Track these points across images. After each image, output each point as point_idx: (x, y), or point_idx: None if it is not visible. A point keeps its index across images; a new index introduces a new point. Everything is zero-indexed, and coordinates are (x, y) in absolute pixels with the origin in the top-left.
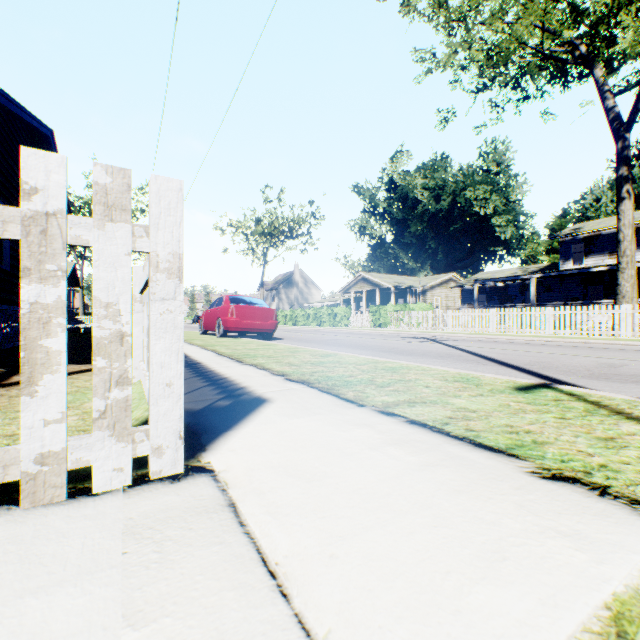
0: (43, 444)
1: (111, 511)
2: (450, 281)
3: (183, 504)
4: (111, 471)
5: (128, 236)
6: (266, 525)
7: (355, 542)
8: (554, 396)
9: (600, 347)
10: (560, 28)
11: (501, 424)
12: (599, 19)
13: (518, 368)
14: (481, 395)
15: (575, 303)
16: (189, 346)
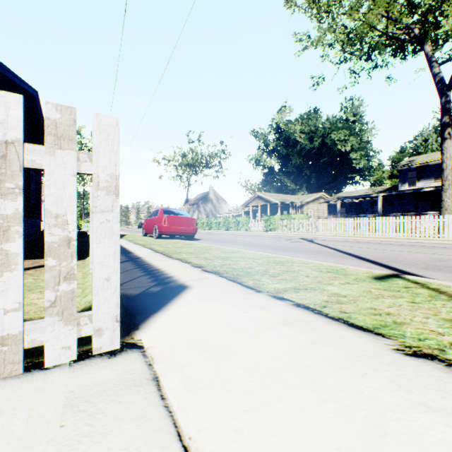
0: (3, 328)
1: (57, 384)
2: (320, 198)
3: (116, 378)
4: (60, 349)
5: (74, 161)
6: (182, 399)
7: (257, 416)
8: (404, 284)
9: (430, 246)
10: (400, 17)
11: (366, 307)
12: (428, 10)
13: (372, 261)
14: (348, 283)
15: (410, 214)
16: (134, 245)
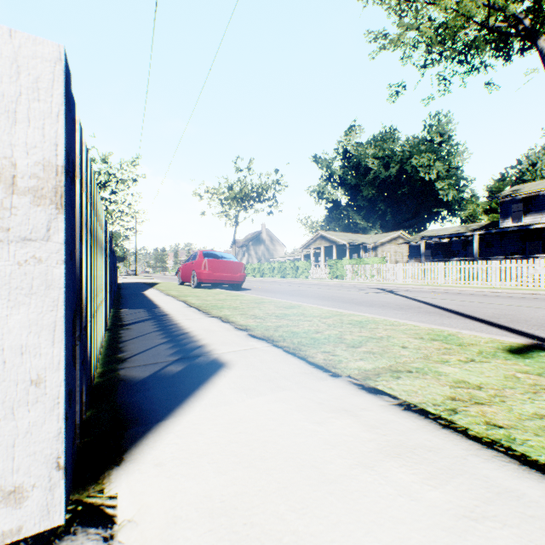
0: None
1: None
2: (398, 238)
3: None
4: None
5: None
6: None
7: None
8: None
9: None
10: (504, 5)
11: (530, 413)
12: None
13: (486, 321)
14: (473, 360)
15: (514, 257)
16: (164, 296)
